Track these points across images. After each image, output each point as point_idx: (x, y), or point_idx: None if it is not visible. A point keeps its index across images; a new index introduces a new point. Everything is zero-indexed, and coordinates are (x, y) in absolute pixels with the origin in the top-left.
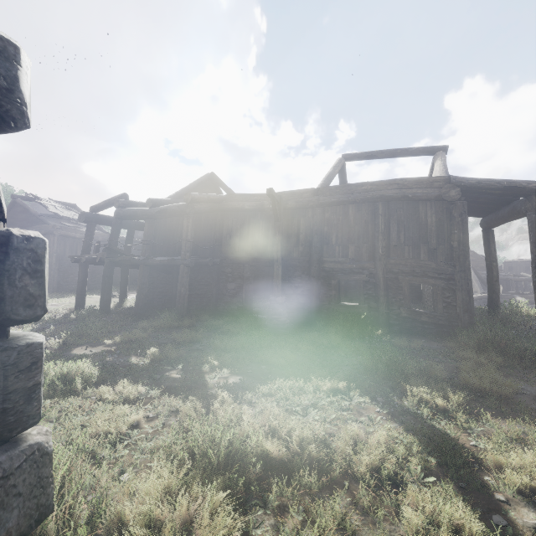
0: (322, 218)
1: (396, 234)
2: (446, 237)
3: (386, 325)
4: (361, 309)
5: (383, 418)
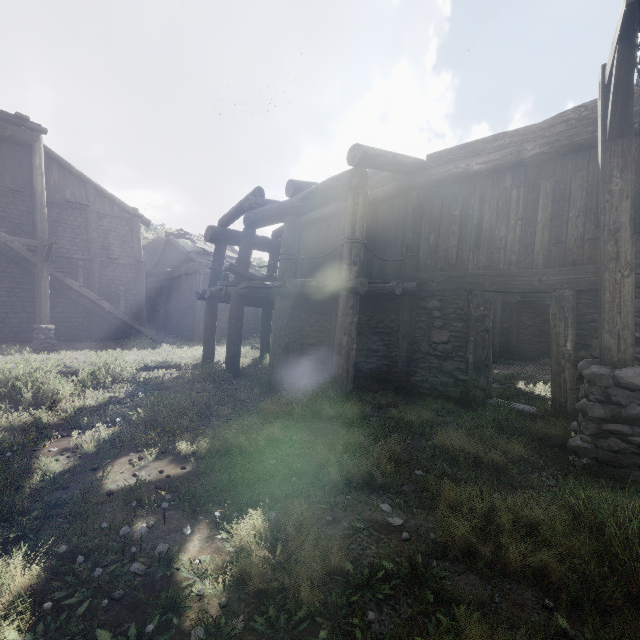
0: None
1: None
2: None
3: None
4: None
5: None
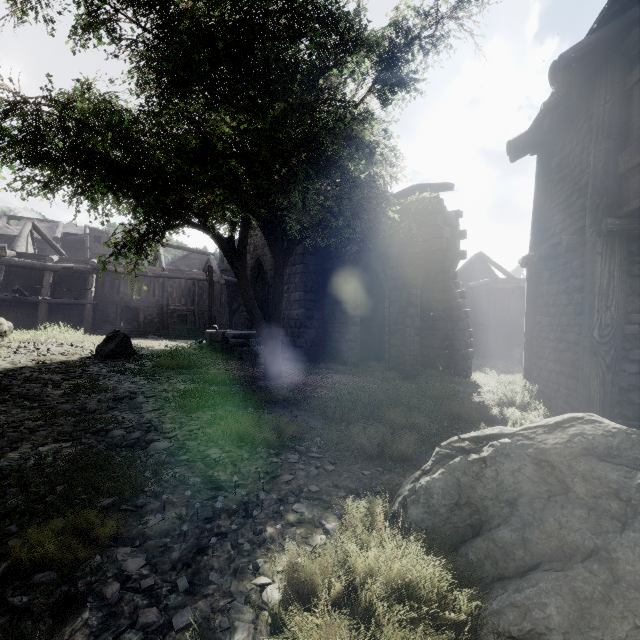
0: None
1: None
2: None
3: None
4: None
5: None
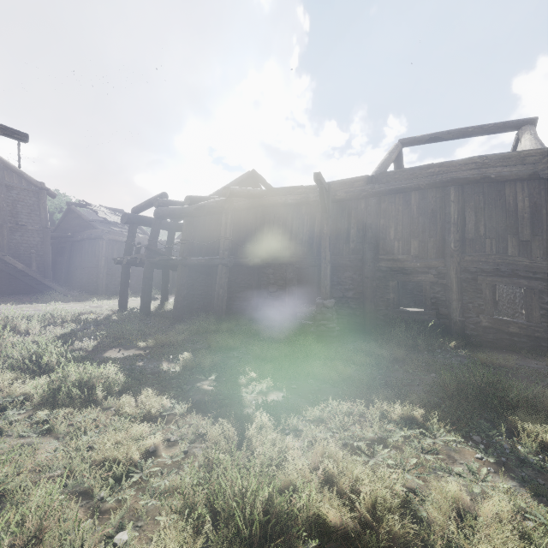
0: (377, 209)
1: (474, 224)
2: (545, 226)
3: (460, 336)
4: (427, 316)
5: (489, 469)
